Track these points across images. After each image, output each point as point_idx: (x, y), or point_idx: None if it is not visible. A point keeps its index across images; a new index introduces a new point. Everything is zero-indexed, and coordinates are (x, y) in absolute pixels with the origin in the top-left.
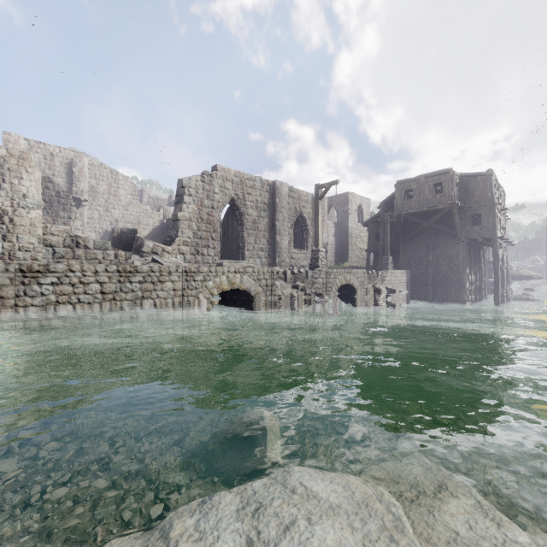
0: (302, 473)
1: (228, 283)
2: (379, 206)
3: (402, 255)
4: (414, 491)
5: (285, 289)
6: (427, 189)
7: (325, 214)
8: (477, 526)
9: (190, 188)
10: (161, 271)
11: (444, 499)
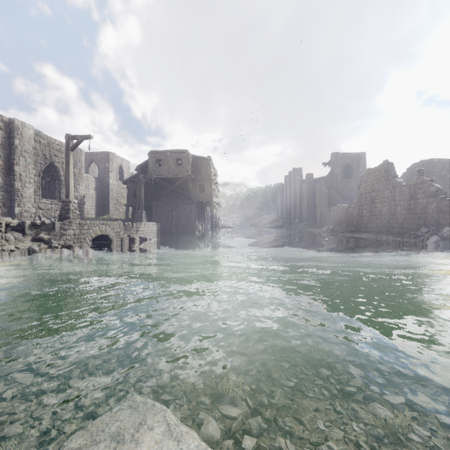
0: None
1: None
2: (137, 168)
3: (154, 210)
4: (111, 448)
5: (21, 242)
6: (172, 161)
7: (82, 167)
8: None
9: None
10: None
11: (139, 441)
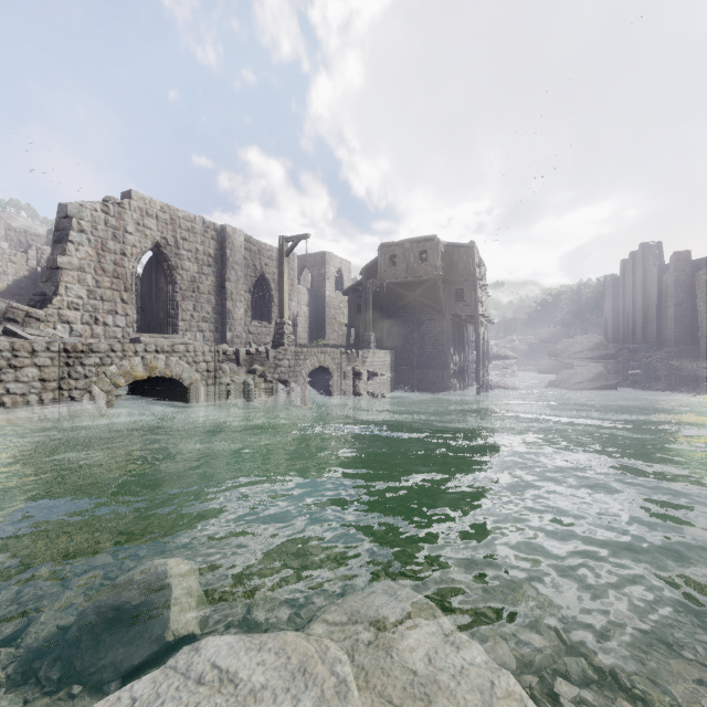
0: (217, 649)
1: (145, 368)
2: (362, 272)
3: (386, 331)
4: (372, 630)
5: (236, 375)
6: (413, 256)
7: (295, 276)
8: (436, 656)
9: (81, 220)
10: (14, 349)
11: (405, 631)
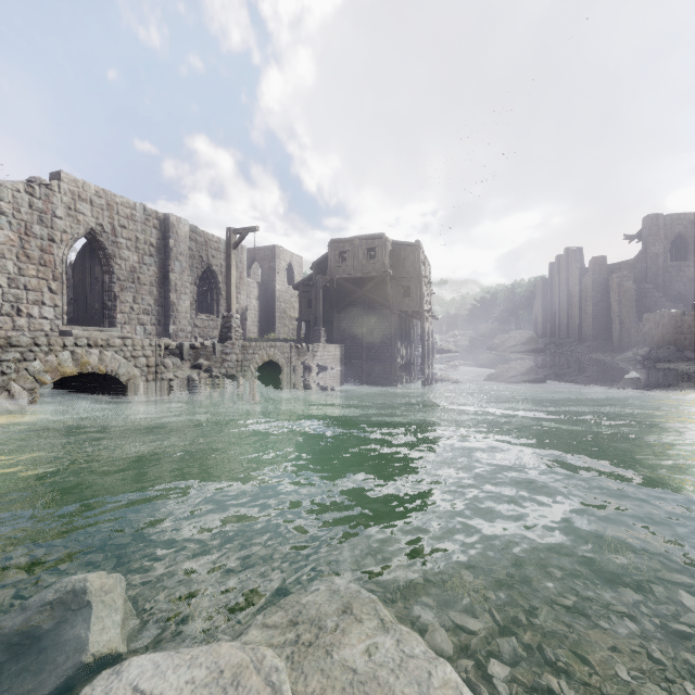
0: (141, 671)
1: (75, 363)
2: (312, 266)
3: (336, 326)
4: (313, 631)
5: (180, 370)
6: (362, 253)
7: (243, 269)
8: (377, 652)
9: (0, 200)
10: None
11: (346, 629)
